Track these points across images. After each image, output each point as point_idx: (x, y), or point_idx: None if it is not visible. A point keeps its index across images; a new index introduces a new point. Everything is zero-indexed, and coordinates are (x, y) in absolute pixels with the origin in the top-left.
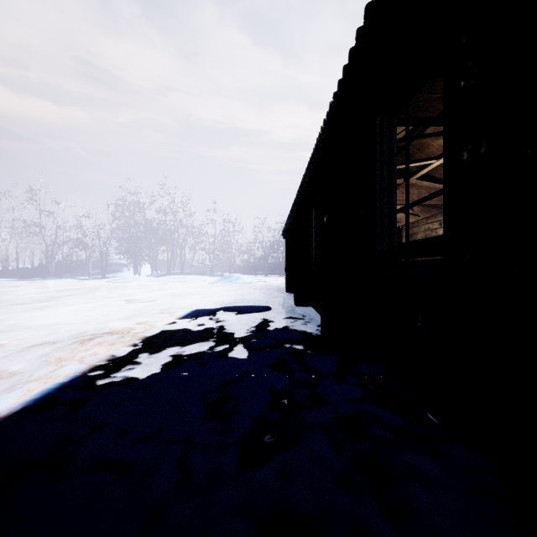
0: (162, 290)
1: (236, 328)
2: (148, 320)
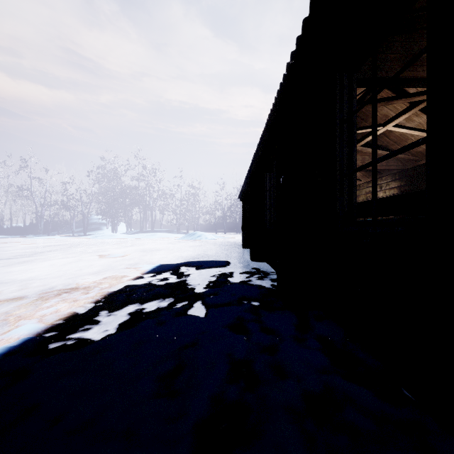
0: (134, 246)
1: (196, 283)
2: (116, 275)
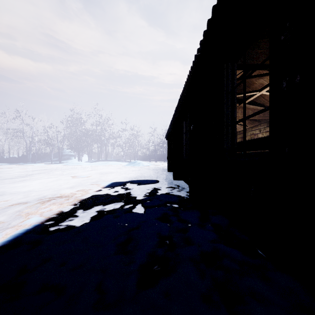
0: (94, 170)
1: (137, 193)
2: (85, 189)
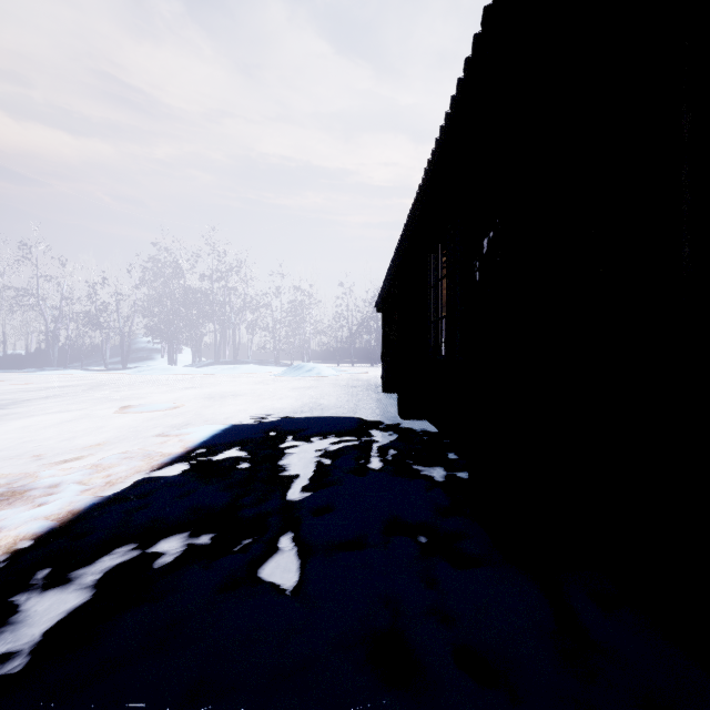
0: (196, 388)
1: (291, 473)
2: (133, 453)
